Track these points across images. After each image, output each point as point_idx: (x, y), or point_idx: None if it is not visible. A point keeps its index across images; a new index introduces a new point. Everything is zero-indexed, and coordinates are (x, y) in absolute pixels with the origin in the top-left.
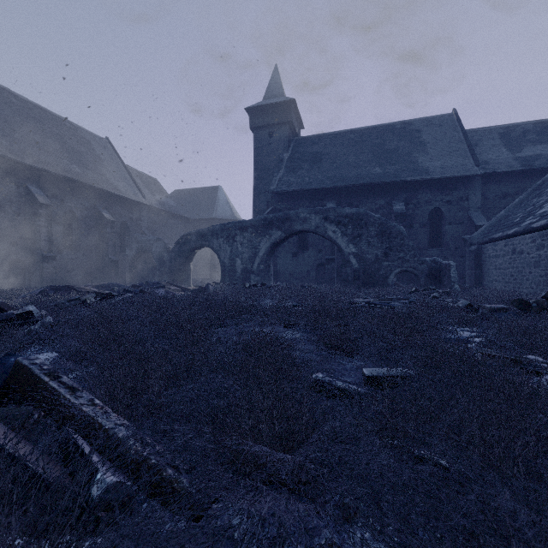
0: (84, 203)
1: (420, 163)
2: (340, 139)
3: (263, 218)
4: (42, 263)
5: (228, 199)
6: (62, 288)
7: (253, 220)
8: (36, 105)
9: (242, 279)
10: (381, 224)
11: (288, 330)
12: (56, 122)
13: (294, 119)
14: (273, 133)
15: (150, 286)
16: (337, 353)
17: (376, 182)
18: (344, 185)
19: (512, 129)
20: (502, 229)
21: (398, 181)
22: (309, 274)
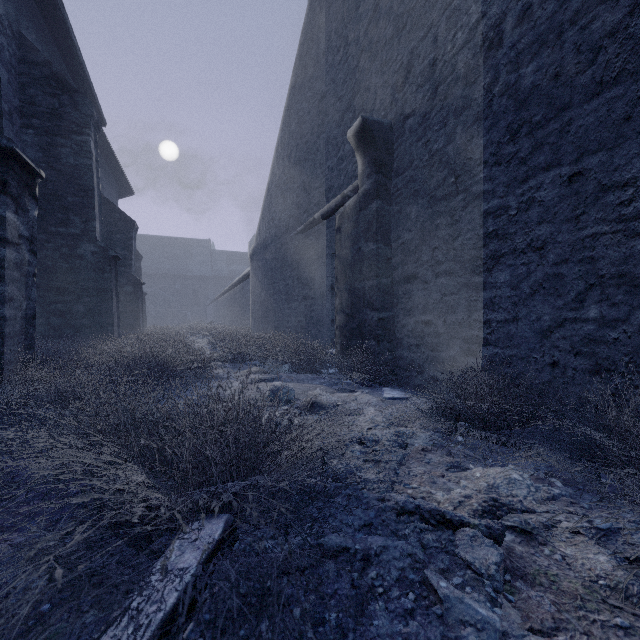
0: None
1: (190, 266)
2: (149, 241)
3: None
4: None
5: None
6: None
7: None
8: None
9: None
10: (165, 297)
11: None
12: None
13: None
14: None
15: None
16: None
17: (167, 273)
18: (150, 273)
19: (232, 254)
20: None
21: (178, 274)
22: None
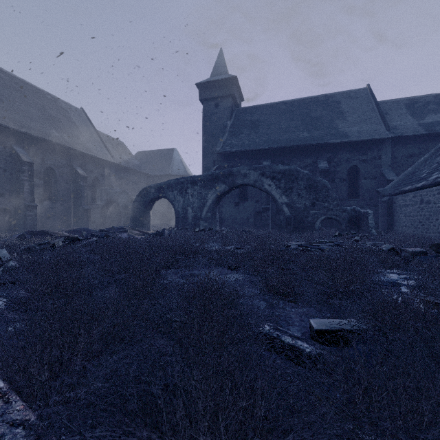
0: (61, 161)
1: (341, 128)
2: (274, 109)
3: (210, 174)
4: (25, 211)
5: (181, 159)
6: (38, 232)
7: (201, 175)
8: (22, 80)
9: (193, 225)
10: (309, 179)
11: (232, 273)
12: (38, 94)
13: (235, 93)
14: (219, 104)
15: (115, 230)
16: (280, 299)
17: (304, 144)
18: (277, 146)
19: (416, 101)
20: (410, 183)
21: (322, 143)
22: (248, 220)
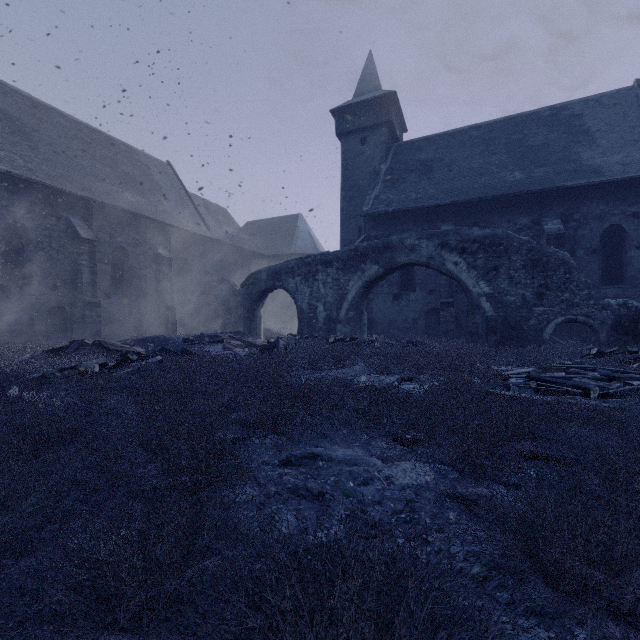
0: (137, 237)
1: (586, 160)
2: (458, 139)
3: (353, 248)
4: (84, 310)
5: (310, 230)
6: (86, 344)
7: (339, 251)
8: (87, 126)
9: (325, 330)
10: (531, 250)
11: (404, 455)
12: (108, 144)
13: (394, 118)
14: (366, 138)
15: (205, 340)
16: None
17: (516, 192)
18: (467, 199)
19: None
20: None
21: (551, 188)
22: (416, 323)
